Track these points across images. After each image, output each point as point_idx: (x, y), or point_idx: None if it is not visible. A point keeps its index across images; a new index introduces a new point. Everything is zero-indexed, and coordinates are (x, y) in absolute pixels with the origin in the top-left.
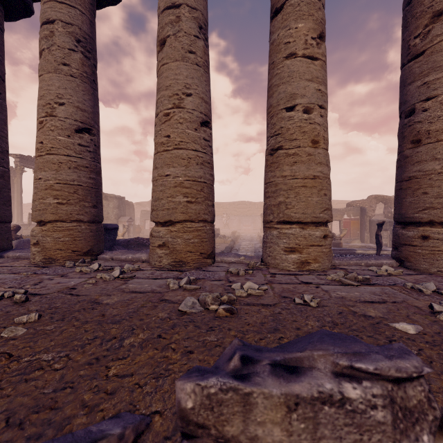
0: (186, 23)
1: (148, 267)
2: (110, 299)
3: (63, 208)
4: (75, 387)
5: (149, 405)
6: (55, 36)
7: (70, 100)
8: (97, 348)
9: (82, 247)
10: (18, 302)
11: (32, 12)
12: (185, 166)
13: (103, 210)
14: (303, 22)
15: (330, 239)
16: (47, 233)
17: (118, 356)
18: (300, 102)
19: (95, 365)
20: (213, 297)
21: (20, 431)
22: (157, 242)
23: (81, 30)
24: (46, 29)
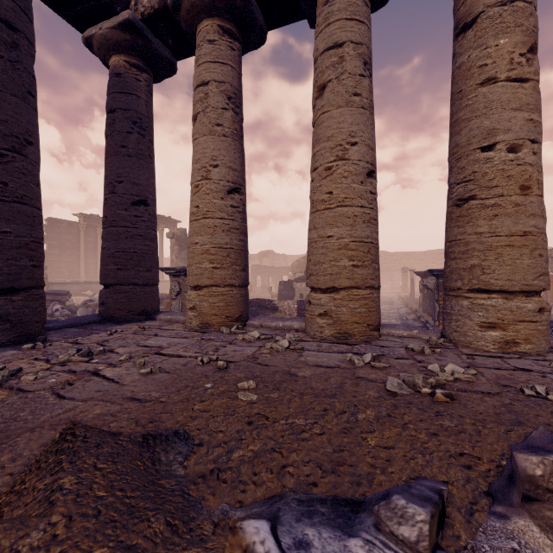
0: (350, 62)
1: (308, 338)
2: (302, 372)
3: (217, 273)
4: (350, 450)
5: (434, 476)
6: (209, 98)
7: (223, 160)
8: (337, 419)
9: (234, 313)
10: (221, 368)
11: (176, 71)
12: (350, 225)
13: None
14: (507, 36)
15: (548, 313)
16: (204, 298)
17: (364, 429)
18: (503, 138)
19: (351, 435)
20: (423, 380)
21: (339, 477)
22: (317, 311)
23: (232, 86)
24: (201, 92)
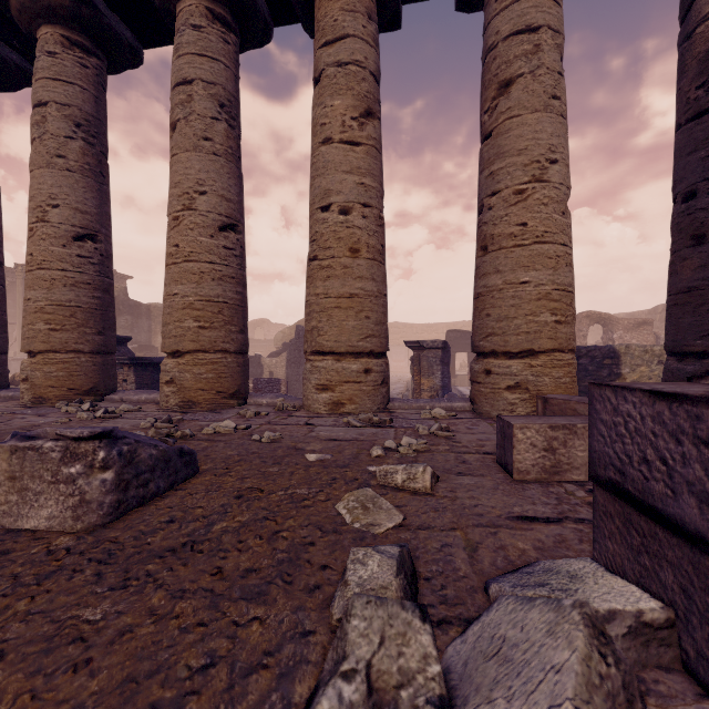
0: (200, 103)
1: (153, 409)
2: None
3: (56, 336)
4: None
5: None
6: (47, 122)
7: (67, 200)
8: None
9: (81, 384)
10: None
11: None
12: (196, 283)
13: None
14: (340, 98)
15: (376, 374)
16: (37, 366)
17: None
18: (336, 200)
19: None
20: (157, 431)
21: None
22: (164, 378)
23: (82, 111)
24: (38, 114)
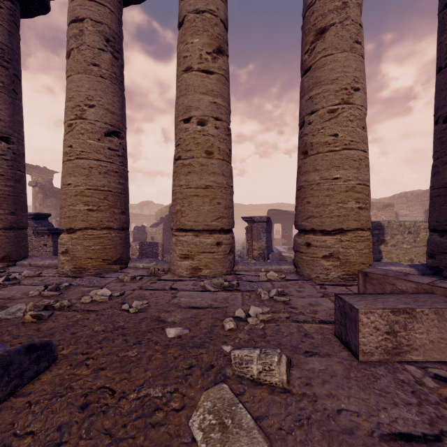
0: (89, 36)
1: (51, 273)
2: None
3: None
4: None
5: None
6: None
7: None
8: None
9: None
10: None
11: None
12: (86, 175)
13: None
14: (198, 37)
15: (225, 246)
16: None
17: None
18: (195, 114)
19: None
20: (35, 304)
21: None
22: (60, 249)
23: None
24: None
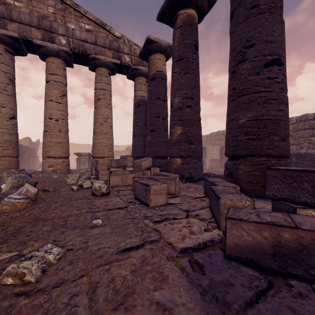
0: (2, 78)
1: None
2: None
3: None
4: None
5: None
6: None
7: None
8: None
9: None
10: None
11: None
12: (1, 135)
13: None
14: (55, 90)
15: (66, 162)
16: None
17: None
18: (54, 117)
19: None
20: None
21: None
22: None
23: None
24: None
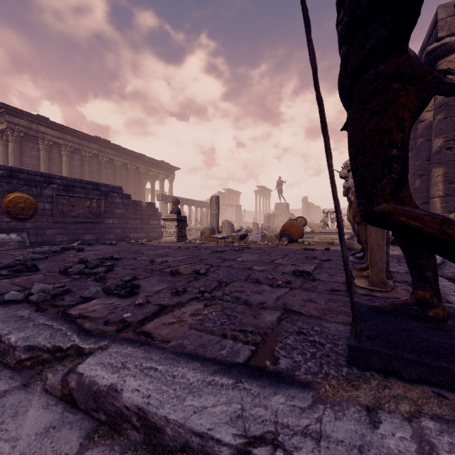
0: None
1: None
2: None
3: None
4: None
5: None
6: None
7: None
8: None
9: None
10: None
11: None
12: None
13: (315, 215)
14: None
15: None
16: None
17: None
18: None
19: None
20: None
21: None
22: None
23: None
24: None
